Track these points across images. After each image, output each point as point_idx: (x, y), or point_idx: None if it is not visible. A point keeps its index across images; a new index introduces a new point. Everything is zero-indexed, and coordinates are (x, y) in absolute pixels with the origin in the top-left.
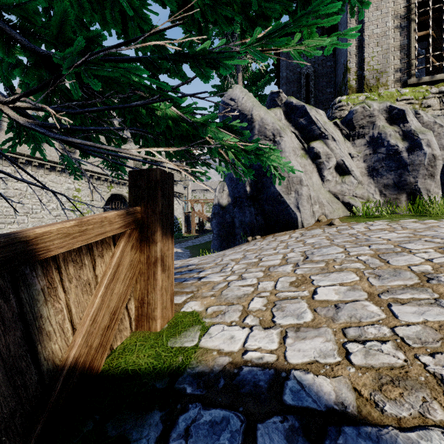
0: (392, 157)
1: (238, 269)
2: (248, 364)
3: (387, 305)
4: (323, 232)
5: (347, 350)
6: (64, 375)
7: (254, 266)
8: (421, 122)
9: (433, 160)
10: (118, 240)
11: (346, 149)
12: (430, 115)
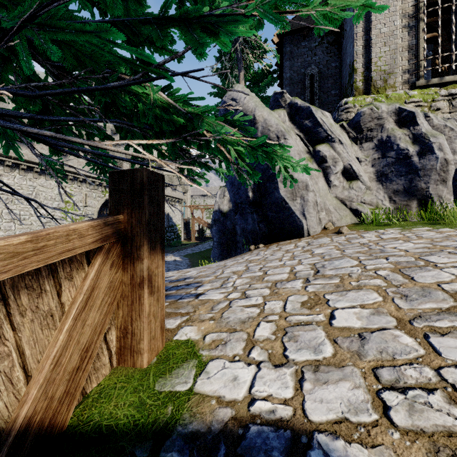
0: (402, 162)
1: (240, 284)
2: (256, 421)
3: (423, 336)
4: (331, 241)
5: (384, 403)
6: (10, 444)
7: (259, 281)
8: (431, 125)
9: (445, 165)
10: (93, 257)
11: (353, 153)
12: (440, 118)
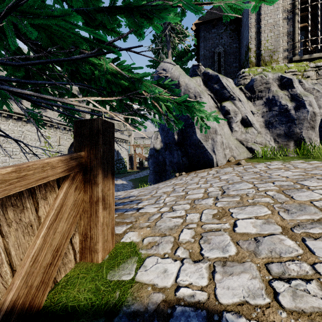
0: (283, 114)
1: (169, 201)
2: (180, 303)
3: (301, 240)
4: (233, 170)
5: (274, 290)
6: None
7: (182, 199)
8: (303, 88)
9: (313, 116)
10: (62, 182)
11: (249, 108)
12: (310, 83)
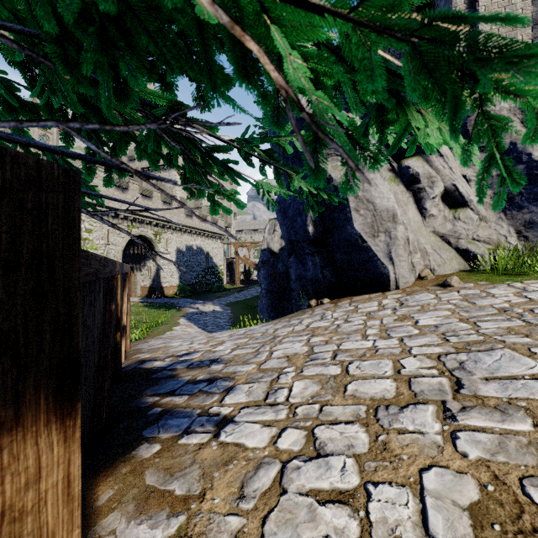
0: (537, 179)
1: (302, 400)
2: None
3: None
4: (439, 301)
5: None
6: None
7: (338, 396)
8: None
9: None
10: None
11: (458, 169)
12: None
